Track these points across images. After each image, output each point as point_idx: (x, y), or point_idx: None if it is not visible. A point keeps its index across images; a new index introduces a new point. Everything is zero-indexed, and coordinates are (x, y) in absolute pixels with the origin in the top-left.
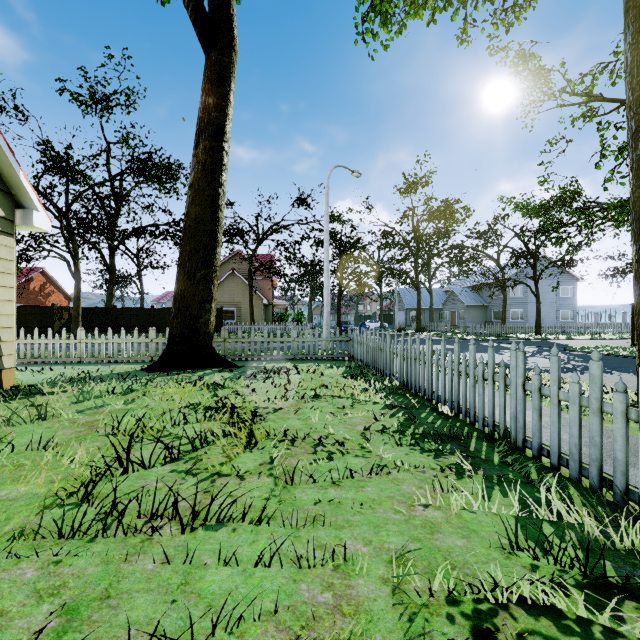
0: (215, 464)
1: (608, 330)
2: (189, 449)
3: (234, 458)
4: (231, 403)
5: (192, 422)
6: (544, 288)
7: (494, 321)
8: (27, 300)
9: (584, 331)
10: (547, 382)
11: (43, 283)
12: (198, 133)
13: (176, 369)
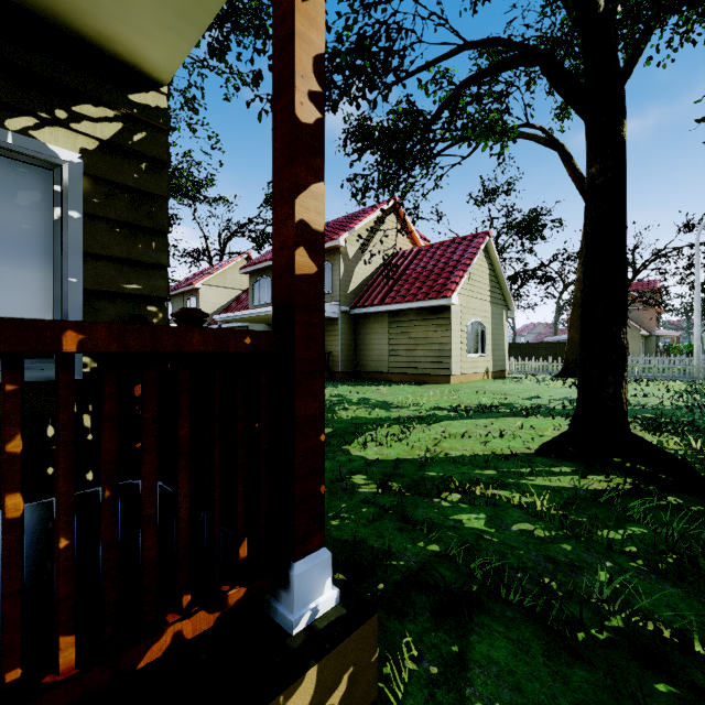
0: None
1: None
2: None
3: None
4: None
5: None
6: None
7: None
8: None
9: None
10: None
11: None
12: (581, 251)
13: (569, 377)
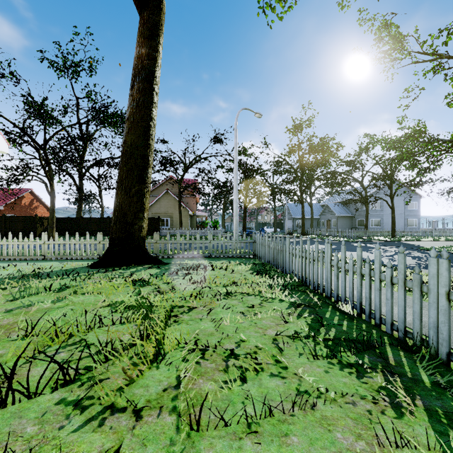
0: (109, 395)
1: (445, 234)
2: (92, 363)
3: (136, 379)
4: (149, 302)
5: (107, 325)
6: (395, 203)
7: (358, 227)
8: (20, 212)
9: (427, 234)
10: (423, 279)
11: (31, 200)
12: (133, 77)
13: (115, 266)
